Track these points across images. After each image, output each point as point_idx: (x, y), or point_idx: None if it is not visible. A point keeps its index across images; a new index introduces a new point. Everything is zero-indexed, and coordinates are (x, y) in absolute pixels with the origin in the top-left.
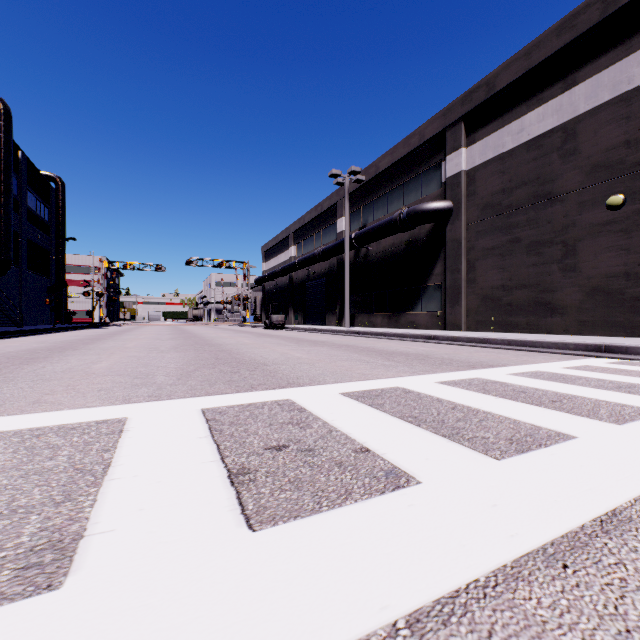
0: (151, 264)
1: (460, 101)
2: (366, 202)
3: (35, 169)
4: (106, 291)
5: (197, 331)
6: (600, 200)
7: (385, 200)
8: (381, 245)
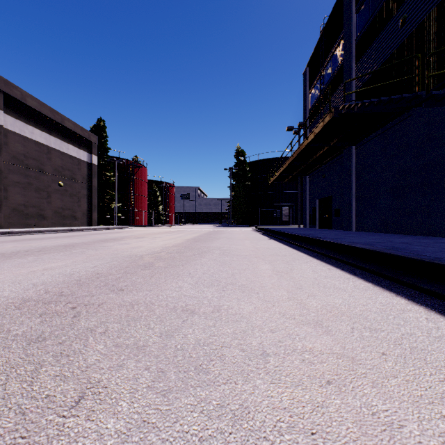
0: None
1: (4, 81)
2: None
3: None
4: None
5: None
6: (57, 181)
7: None
8: None
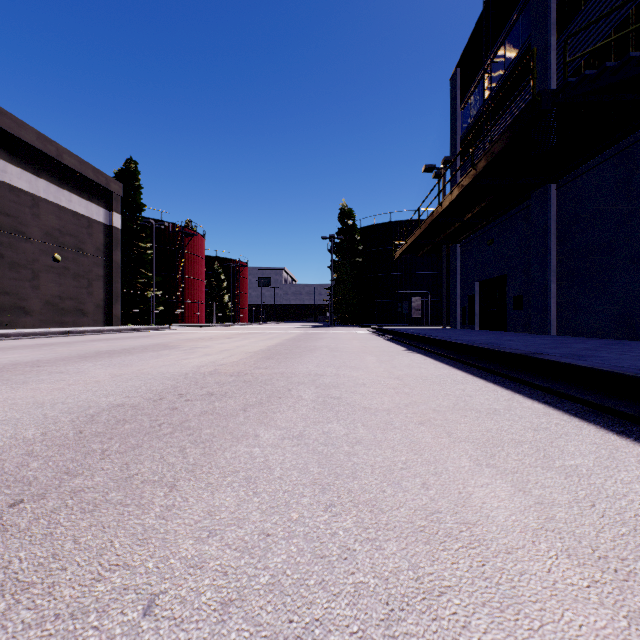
0: None
1: None
2: None
3: None
4: None
5: None
6: (50, 253)
7: None
8: None
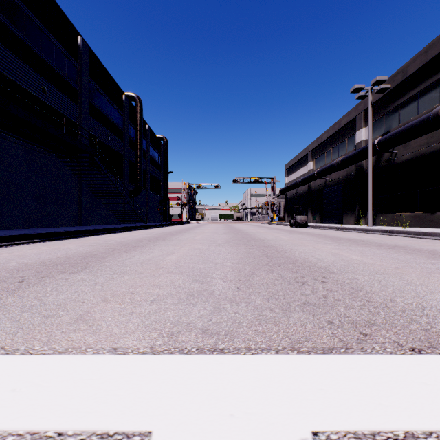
0: (212, 184)
1: None
2: (389, 109)
3: (154, 134)
4: (188, 202)
5: (241, 227)
6: None
7: (415, 102)
8: (409, 146)
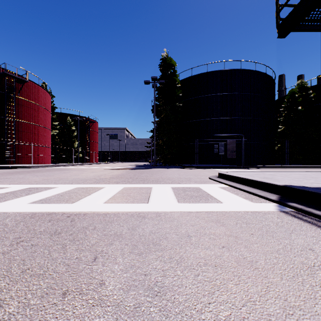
0: None
1: None
2: None
3: None
4: None
5: None
6: None
7: None
8: None
